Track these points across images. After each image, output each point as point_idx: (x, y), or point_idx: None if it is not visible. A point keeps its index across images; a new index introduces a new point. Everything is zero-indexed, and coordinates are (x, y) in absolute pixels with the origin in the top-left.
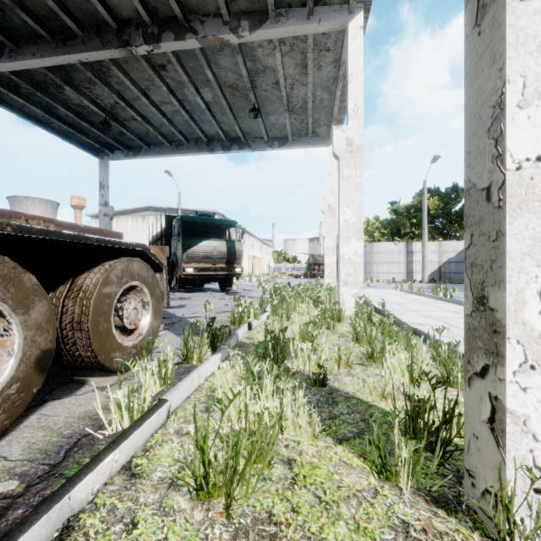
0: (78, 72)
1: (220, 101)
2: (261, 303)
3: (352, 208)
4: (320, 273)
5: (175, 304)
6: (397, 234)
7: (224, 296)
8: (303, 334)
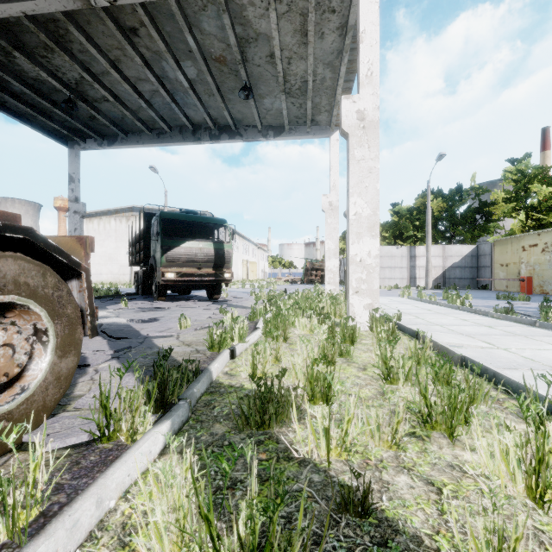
0: (29, 34)
1: (205, 79)
2: (252, 315)
3: (364, 198)
4: (318, 279)
5: (147, 317)
6: (400, 237)
7: (210, 305)
8: (311, 376)
